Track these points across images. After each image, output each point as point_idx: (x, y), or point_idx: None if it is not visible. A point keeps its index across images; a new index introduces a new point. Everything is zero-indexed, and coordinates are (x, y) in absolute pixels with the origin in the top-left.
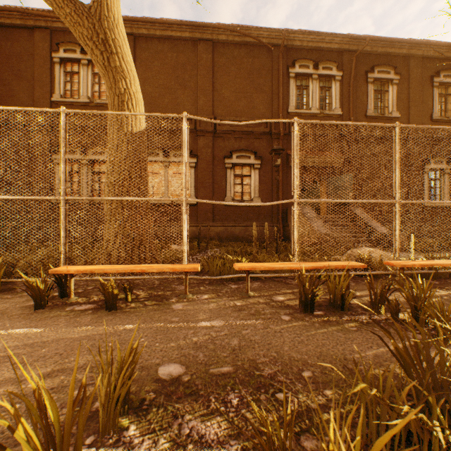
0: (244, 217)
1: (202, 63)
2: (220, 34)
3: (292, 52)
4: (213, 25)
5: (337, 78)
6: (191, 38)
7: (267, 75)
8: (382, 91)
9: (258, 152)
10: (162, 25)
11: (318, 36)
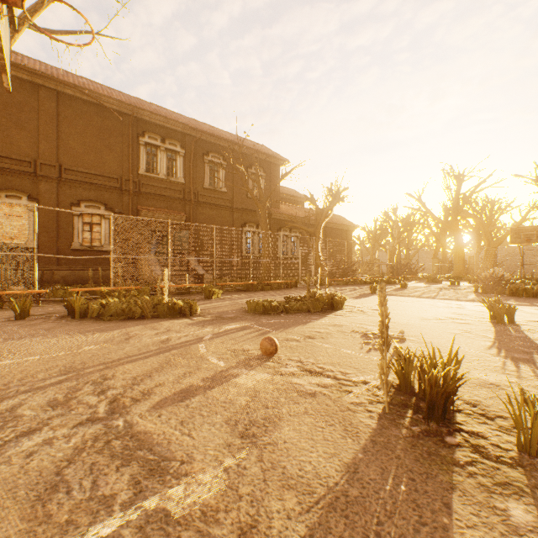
0: (95, 261)
1: (45, 109)
2: (66, 88)
3: (143, 123)
4: (59, 80)
5: (181, 154)
6: (30, 81)
7: (118, 137)
8: (216, 170)
9: (109, 204)
10: None
11: (164, 118)
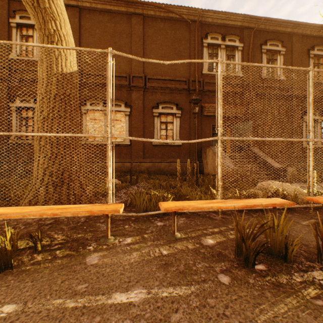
0: (168, 155)
1: (135, 33)
2: (149, 9)
3: (205, 27)
4: (144, 2)
5: (239, 48)
6: (126, 12)
7: (186, 44)
8: (273, 59)
9: (179, 104)
10: (102, 0)
11: (225, 15)
